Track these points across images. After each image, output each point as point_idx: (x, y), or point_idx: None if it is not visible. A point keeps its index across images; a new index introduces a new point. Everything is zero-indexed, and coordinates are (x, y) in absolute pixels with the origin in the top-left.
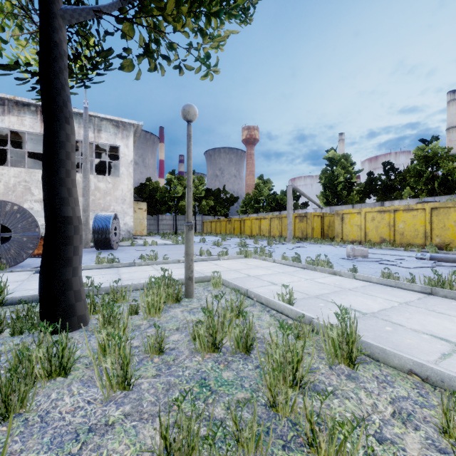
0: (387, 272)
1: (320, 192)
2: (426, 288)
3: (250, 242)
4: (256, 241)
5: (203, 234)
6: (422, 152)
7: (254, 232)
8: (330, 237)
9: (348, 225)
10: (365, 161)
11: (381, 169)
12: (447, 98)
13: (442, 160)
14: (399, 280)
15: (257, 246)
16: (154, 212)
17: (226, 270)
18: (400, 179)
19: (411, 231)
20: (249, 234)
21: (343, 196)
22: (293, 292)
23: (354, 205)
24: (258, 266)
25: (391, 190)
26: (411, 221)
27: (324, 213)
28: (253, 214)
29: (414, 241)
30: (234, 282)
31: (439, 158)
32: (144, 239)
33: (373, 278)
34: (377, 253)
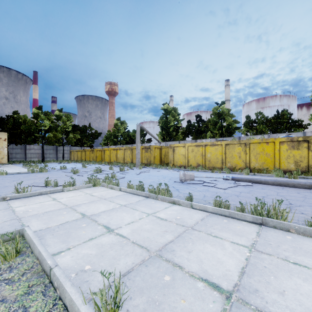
0: (219, 200)
1: (159, 132)
2: (257, 219)
3: (107, 168)
4: (111, 168)
5: (69, 161)
6: (216, 110)
7: (112, 160)
8: (166, 163)
9: (177, 155)
10: (185, 115)
11: (193, 121)
12: (225, 83)
13: (226, 116)
14: (229, 208)
15: (111, 172)
16: (18, 142)
17: (60, 208)
18: (204, 126)
19: (214, 159)
20: (108, 161)
21: (173, 135)
22: (122, 281)
23: (180, 141)
24: (102, 198)
25: (200, 133)
26: (214, 152)
27: (162, 146)
28: (112, 146)
29: (216, 166)
30: (40, 246)
31: (225, 115)
32: (2, 167)
33: (209, 207)
34: (200, 176)
